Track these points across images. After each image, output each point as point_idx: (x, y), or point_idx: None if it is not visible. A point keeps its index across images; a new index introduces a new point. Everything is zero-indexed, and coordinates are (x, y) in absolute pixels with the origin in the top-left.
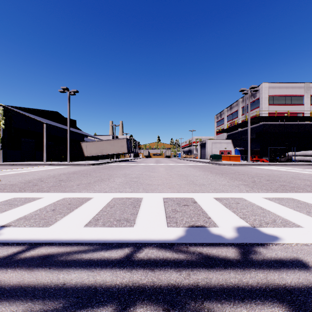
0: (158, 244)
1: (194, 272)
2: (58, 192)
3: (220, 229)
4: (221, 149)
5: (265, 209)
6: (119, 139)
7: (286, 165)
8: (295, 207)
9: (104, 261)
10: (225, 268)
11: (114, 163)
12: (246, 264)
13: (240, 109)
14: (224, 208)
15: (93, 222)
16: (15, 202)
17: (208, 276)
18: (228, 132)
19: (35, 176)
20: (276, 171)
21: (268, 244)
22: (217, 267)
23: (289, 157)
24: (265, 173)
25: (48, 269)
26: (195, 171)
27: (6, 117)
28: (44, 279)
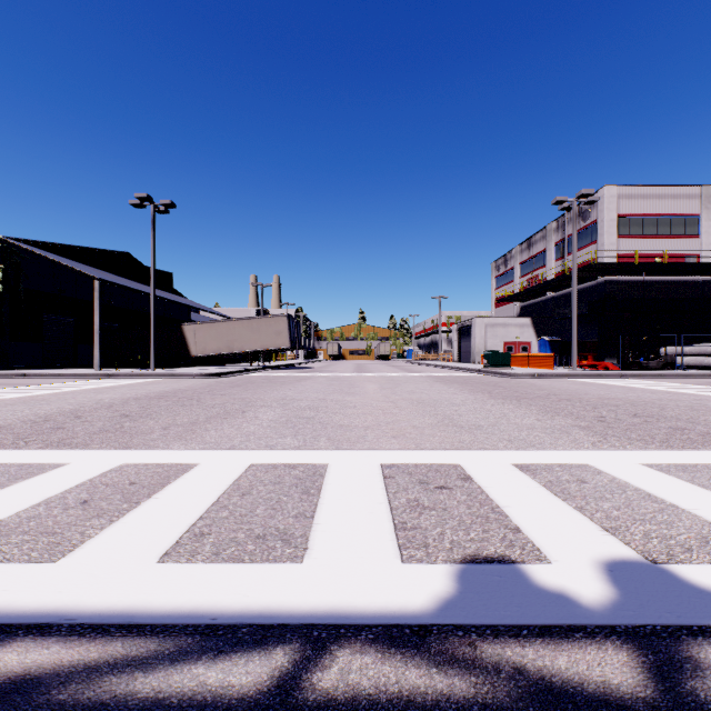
0: (380, 633)
1: None
2: (111, 449)
3: (557, 572)
4: (507, 340)
5: (663, 501)
6: (272, 317)
7: (663, 376)
8: None
9: (201, 707)
10: None
11: (260, 371)
12: None
13: (550, 248)
14: (548, 497)
15: (189, 543)
16: None
17: None
18: (524, 301)
19: (66, 404)
20: (646, 392)
21: None
22: None
23: (668, 358)
24: (622, 398)
25: None
26: (451, 392)
27: (6, 265)
28: None
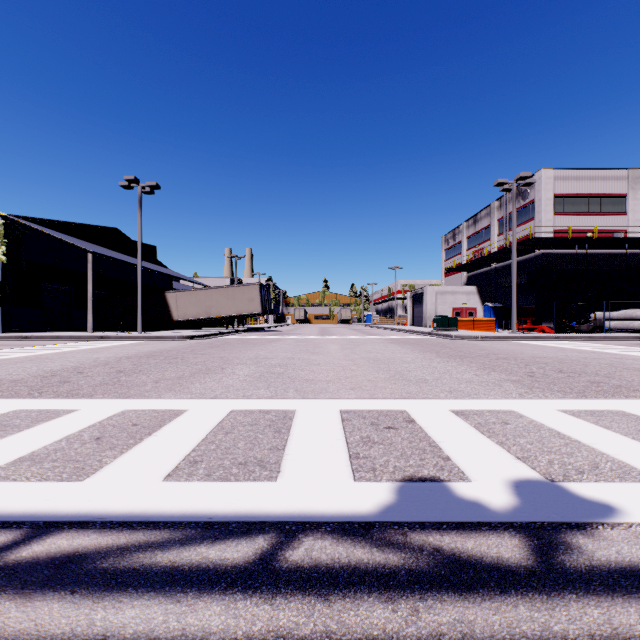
0: (336, 527)
1: (427, 603)
2: (113, 398)
3: (475, 487)
4: (455, 306)
5: (569, 438)
6: (245, 286)
7: (592, 338)
8: (634, 432)
9: (206, 571)
10: (503, 592)
11: (235, 334)
12: (553, 580)
13: (494, 224)
14: (476, 435)
15: (186, 468)
16: (16, 420)
17: (465, 615)
18: (470, 272)
19: (68, 362)
20: (574, 351)
21: (594, 527)
22: (483, 589)
23: (597, 322)
24: (552, 357)
25: (68, 596)
26: (403, 351)
27: (9, 240)
28: (56, 625)
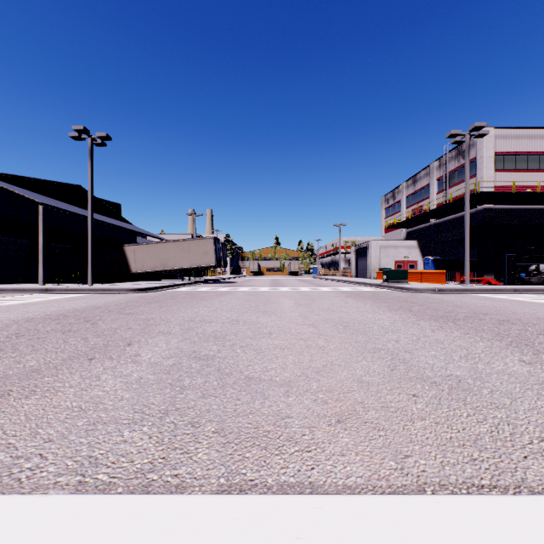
0: None
1: None
2: None
3: None
4: (398, 259)
5: None
6: (200, 239)
7: None
8: None
9: None
10: None
11: (189, 286)
12: None
13: (433, 183)
14: None
15: None
16: None
17: None
18: (410, 228)
19: None
20: None
21: None
22: None
23: None
24: None
25: None
26: (370, 309)
27: None
28: None
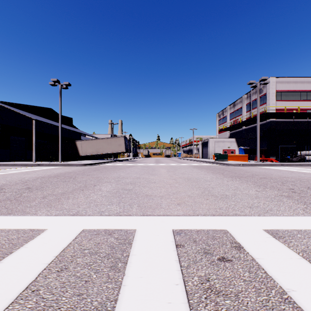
0: None
1: None
2: None
3: None
4: (224, 148)
5: None
6: (117, 137)
7: (301, 165)
8: None
9: None
10: None
11: (111, 163)
12: None
13: (244, 106)
14: None
15: None
16: None
17: None
18: (231, 131)
19: (3, 180)
20: (300, 173)
21: None
22: None
23: (302, 156)
24: (291, 177)
25: None
26: (203, 173)
27: None
28: None
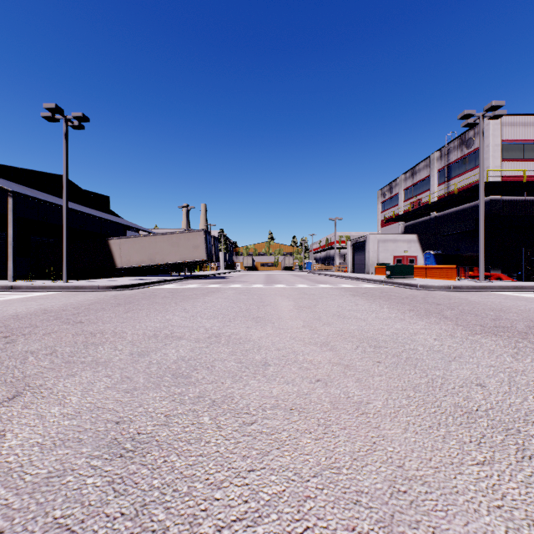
0: None
1: None
2: None
3: None
4: (397, 253)
5: None
6: (190, 232)
7: None
8: None
9: None
10: None
11: (177, 282)
12: None
13: (434, 175)
14: None
15: None
16: None
17: None
18: (408, 221)
19: None
20: None
21: None
22: None
23: None
24: None
25: None
26: (392, 315)
27: None
28: None
